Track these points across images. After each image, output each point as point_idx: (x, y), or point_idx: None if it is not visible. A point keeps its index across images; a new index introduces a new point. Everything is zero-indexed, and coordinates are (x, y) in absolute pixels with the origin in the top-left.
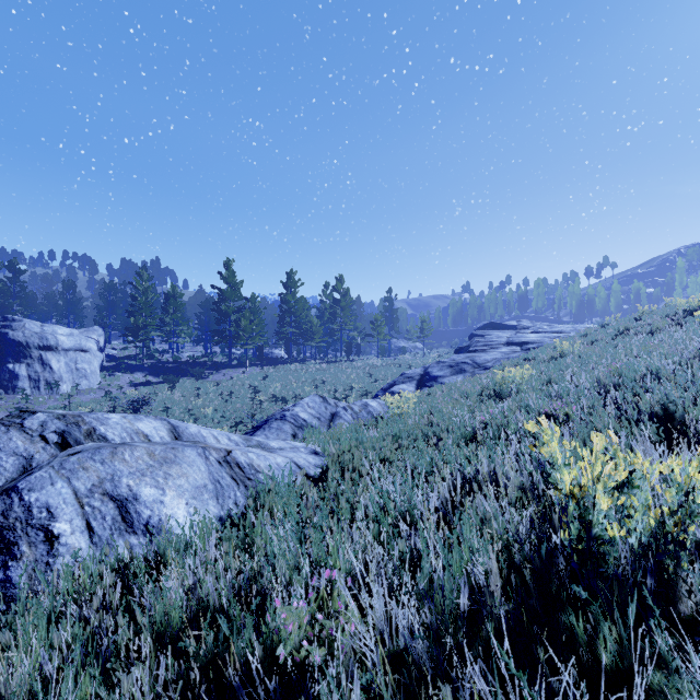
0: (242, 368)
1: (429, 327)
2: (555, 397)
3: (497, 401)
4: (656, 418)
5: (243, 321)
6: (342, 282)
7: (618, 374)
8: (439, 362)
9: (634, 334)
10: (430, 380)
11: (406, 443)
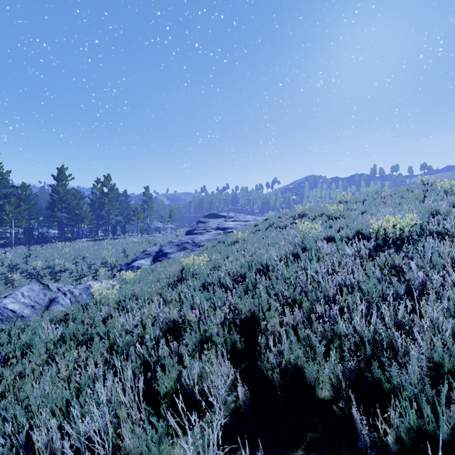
0: (8, 247)
1: (175, 214)
2: (209, 285)
3: (177, 285)
4: (246, 321)
5: (7, 206)
6: (110, 180)
7: (252, 263)
8: (170, 242)
9: (276, 227)
10: (162, 255)
11: (28, 371)
